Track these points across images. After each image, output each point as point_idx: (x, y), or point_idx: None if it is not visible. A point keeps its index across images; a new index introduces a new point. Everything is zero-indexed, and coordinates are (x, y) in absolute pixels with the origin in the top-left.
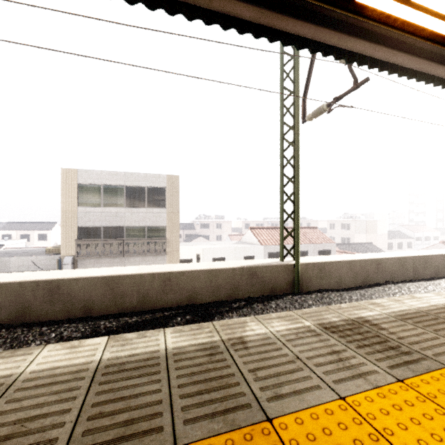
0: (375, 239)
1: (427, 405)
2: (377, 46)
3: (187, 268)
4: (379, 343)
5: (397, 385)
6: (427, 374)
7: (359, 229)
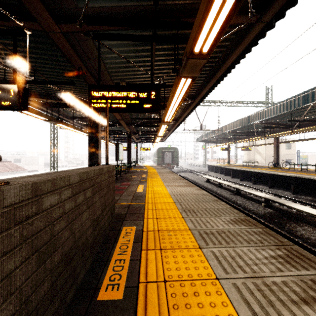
0: (37, 168)
1: None
2: (86, 128)
3: (29, 174)
4: None
5: None
6: None
7: (28, 162)
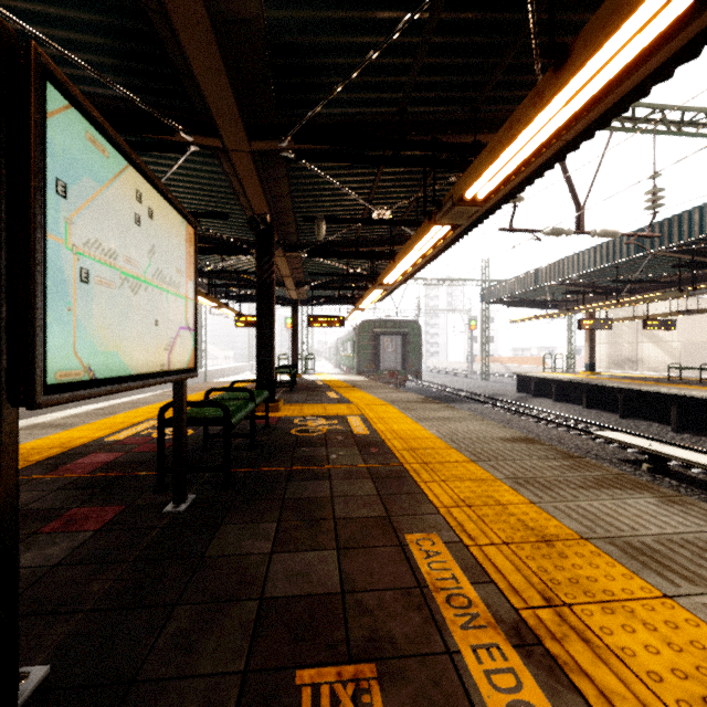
0: None
1: (79, 431)
2: None
3: None
4: (54, 426)
5: (66, 431)
6: (80, 427)
7: None
